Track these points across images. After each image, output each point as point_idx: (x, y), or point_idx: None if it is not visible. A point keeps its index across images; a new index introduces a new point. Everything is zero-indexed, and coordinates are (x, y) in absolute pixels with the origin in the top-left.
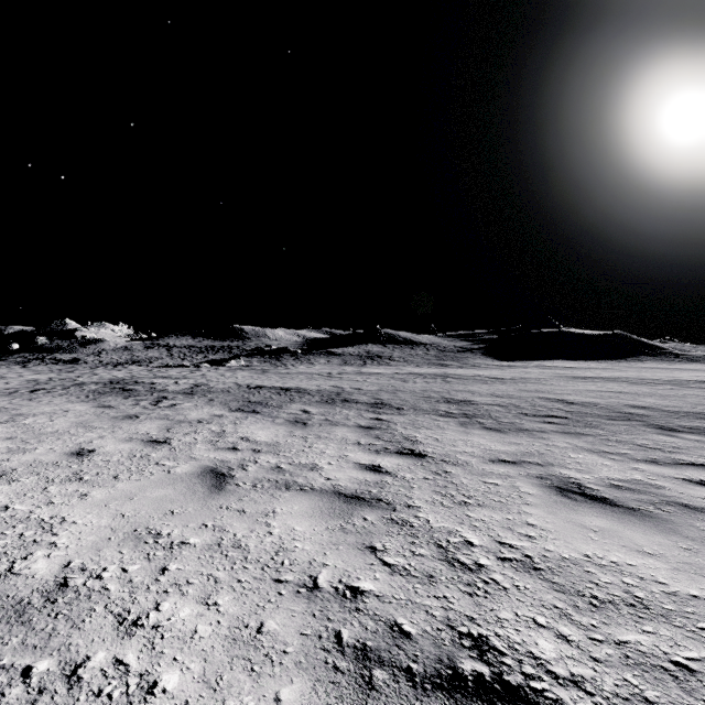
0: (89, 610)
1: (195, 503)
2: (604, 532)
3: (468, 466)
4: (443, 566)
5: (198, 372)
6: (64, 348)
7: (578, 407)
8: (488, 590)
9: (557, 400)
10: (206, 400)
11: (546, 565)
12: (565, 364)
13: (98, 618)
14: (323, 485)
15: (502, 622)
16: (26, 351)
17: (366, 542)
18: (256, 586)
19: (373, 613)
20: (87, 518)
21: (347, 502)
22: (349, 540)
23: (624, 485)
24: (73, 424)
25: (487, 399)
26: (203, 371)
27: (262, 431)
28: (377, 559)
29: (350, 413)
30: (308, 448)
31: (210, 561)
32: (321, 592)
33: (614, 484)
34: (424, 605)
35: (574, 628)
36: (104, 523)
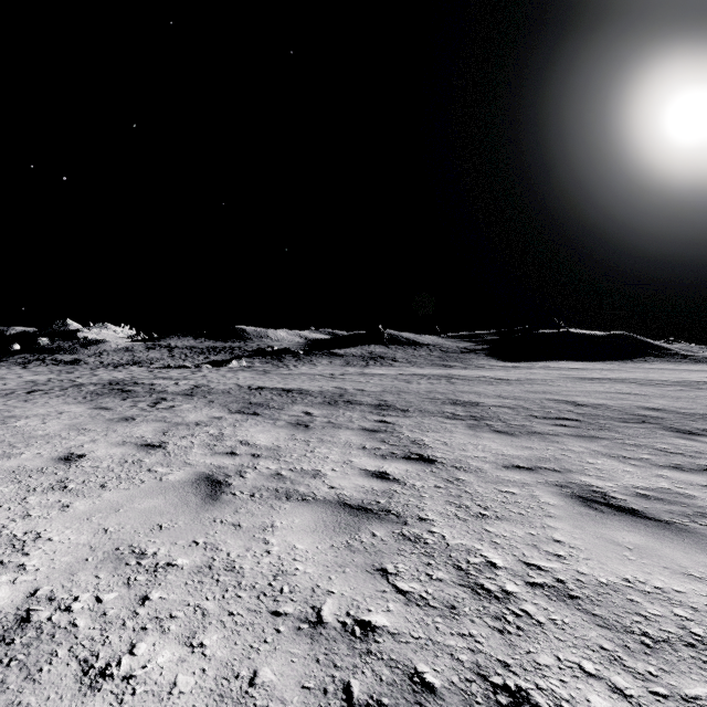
0: (50, 655)
1: (186, 516)
2: (640, 550)
3: (481, 473)
4: (465, 594)
5: (199, 373)
6: (65, 349)
7: (589, 408)
8: (520, 626)
9: (567, 402)
10: (206, 401)
11: (583, 592)
12: (570, 364)
13: (59, 666)
14: (326, 494)
15: (543, 670)
16: (27, 352)
17: (375, 563)
18: (249, 621)
19: (388, 656)
20: (65, 534)
21: (353, 515)
22: (357, 560)
23: (651, 494)
24: (65, 427)
25: (494, 400)
26: (204, 372)
27: (262, 434)
28: (389, 584)
29: (354, 415)
30: (311, 453)
31: (199, 587)
32: (325, 628)
33: (640, 493)
34: (448, 646)
35: (629, 678)
36: (82, 540)
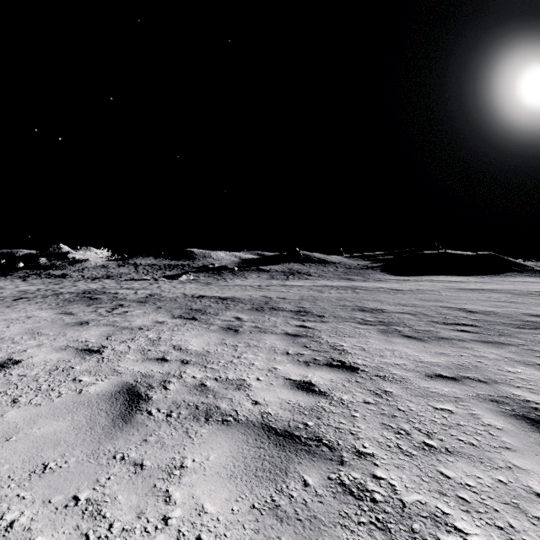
0: None
1: (84, 449)
2: None
3: (407, 383)
4: None
5: (156, 285)
6: (56, 266)
7: (481, 315)
8: None
9: (458, 309)
10: (155, 307)
11: None
12: (449, 278)
13: None
14: (249, 413)
15: None
16: (28, 269)
17: None
18: None
19: None
20: None
21: (279, 446)
22: None
23: None
24: (23, 331)
25: (395, 307)
26: (159, 284)
27: (196, 338)
28: None
29: (278, 320)
30: (237, 359)
31: None
32: None
33: None
34: None
35: None
36: None
